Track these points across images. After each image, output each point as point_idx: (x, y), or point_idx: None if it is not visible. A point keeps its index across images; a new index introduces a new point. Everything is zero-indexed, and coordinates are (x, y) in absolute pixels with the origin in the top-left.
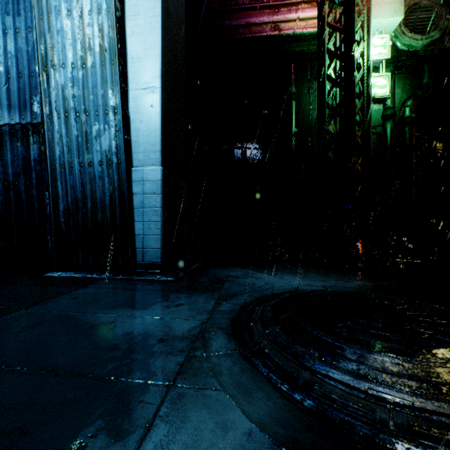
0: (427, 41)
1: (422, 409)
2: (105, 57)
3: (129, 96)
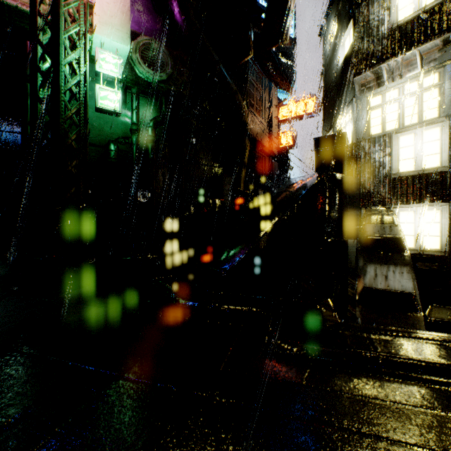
0: (158, 78)
1: None
2: None
3: None
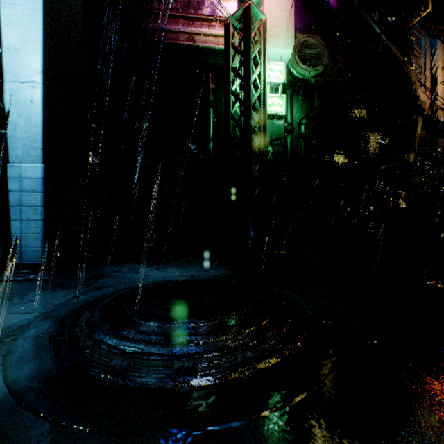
0: (314, 73)
1: (147, 353)
2: None
3: (4, 88)
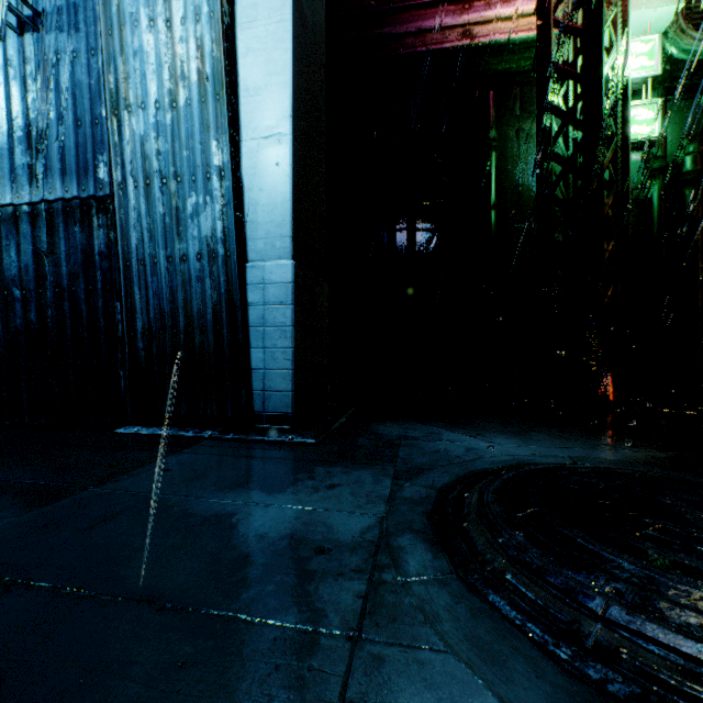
0: None
1: None
2: (207, 89)
3: (241, 150)
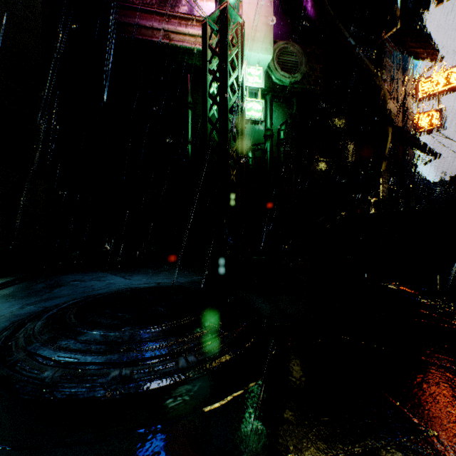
0: (292, 80)
1: (83, 363)
2: None
3: None
